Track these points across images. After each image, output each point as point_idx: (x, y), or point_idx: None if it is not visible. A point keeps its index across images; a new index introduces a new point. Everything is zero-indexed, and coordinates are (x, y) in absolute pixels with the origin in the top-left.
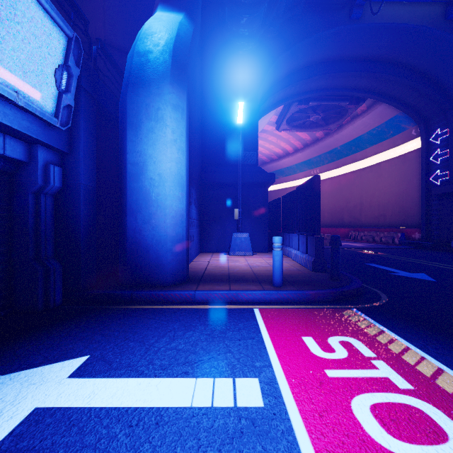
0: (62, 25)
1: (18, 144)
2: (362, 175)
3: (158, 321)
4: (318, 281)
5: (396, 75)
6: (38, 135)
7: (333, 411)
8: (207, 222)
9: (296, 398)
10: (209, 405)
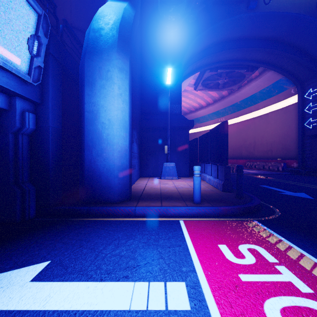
0: (33, 4)
1: (0, 95)
2: (255, 122)
3: (107, 231)
4: (227, 199)
5: (280, 50)
6: (15, 89)
7: (249, 315)
8: (145, 155)
9: (217, 301)
10: (145, 308)
